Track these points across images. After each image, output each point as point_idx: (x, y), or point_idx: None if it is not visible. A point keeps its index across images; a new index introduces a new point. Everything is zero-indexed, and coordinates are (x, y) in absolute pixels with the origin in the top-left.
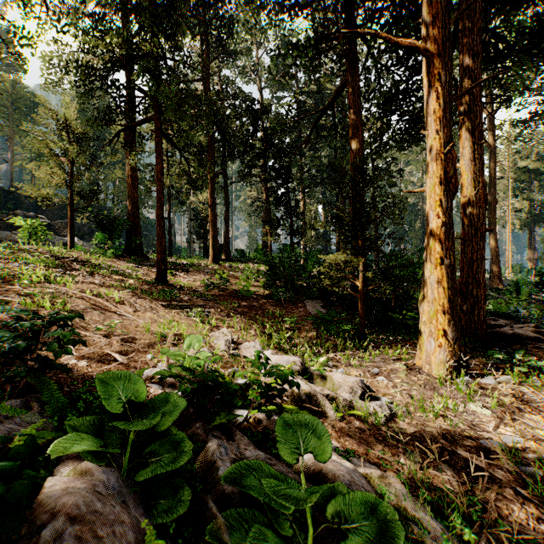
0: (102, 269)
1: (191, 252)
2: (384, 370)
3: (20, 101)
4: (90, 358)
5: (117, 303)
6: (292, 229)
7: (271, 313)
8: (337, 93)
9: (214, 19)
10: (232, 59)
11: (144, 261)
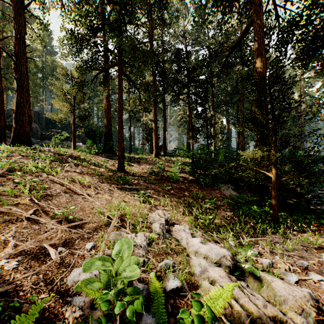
0: (85, 161)
1: (144, 151)
2: (312, 262)
3: (55, 71)
4: (28, 253)
5: (86, 187)
6: (208, 134)
7: (195, 194)
8: (243, 32)
9: (156, 2)
10: (167, 26)
11: (113, 156)
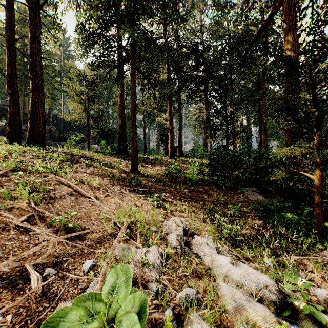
0: (98, 162)
1: (158, 152)
2: None
3: (73, 74)
4: (3, 277)
5: (95, 189)
6: (227, 132)
7: (216, 198)
8: (270, 15)
9: None
10: (183, 20)
11: (127, 157)
